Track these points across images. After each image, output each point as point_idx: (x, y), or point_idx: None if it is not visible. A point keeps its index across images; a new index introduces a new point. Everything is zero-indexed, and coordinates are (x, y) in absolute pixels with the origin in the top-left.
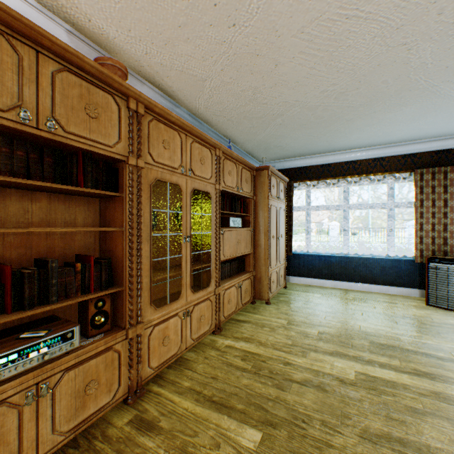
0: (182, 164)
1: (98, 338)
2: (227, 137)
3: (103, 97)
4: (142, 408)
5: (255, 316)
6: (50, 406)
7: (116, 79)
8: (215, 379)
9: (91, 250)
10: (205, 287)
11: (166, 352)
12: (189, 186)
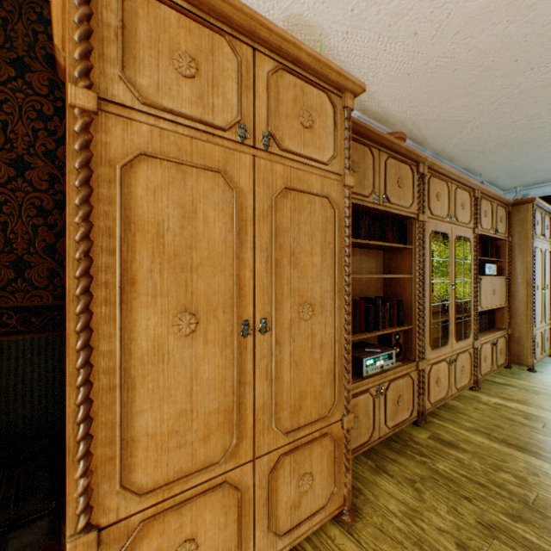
0: (449, 212)
1: (399, 364)
2: (466, 170)
3: (404, 169)
4: (433, 431)
5: (518, 381)
6: (383, 404)
7: (414, 152)
8: (499, 427)
9: (378, 294)
10: (458, 339)
11: (437, 392)
12: (452, 233)
